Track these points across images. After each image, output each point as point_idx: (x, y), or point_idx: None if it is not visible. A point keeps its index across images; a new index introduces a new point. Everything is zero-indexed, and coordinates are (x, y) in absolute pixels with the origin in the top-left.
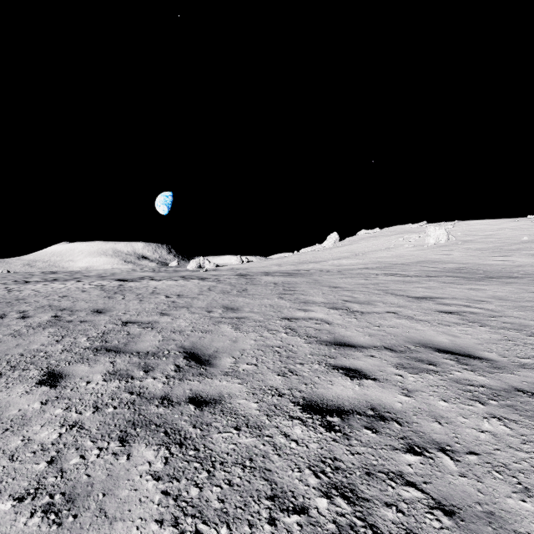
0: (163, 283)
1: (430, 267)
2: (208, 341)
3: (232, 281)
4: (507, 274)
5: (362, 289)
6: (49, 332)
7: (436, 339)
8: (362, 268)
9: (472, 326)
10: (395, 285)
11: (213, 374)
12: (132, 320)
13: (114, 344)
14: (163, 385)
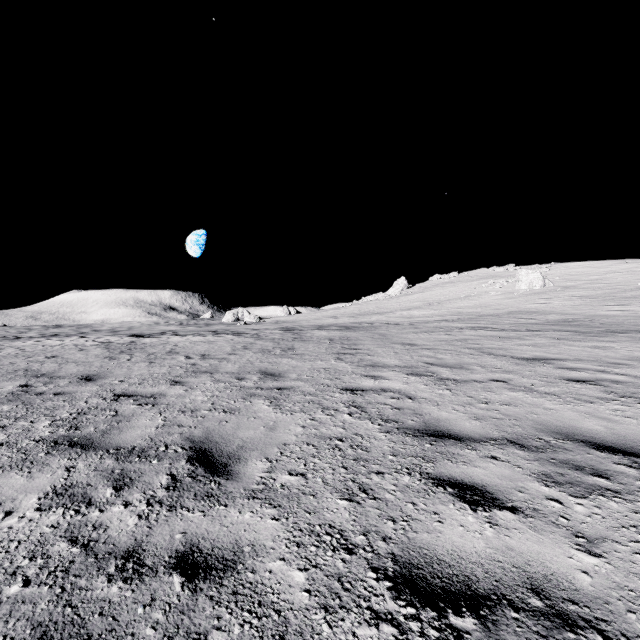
0: (187, 339)
1: (528, 319)
2: (231, 428)
3: (275, 337)
4: (635, 328)
5: (447, 348)
6: (0, 411)
7: (583, 425)
8: (440, 320)
9: (628, 403)
10: (489, 342)
11: (229, 495)
12: (128, 392)
13: (87, 432)
14: (136, 522)
